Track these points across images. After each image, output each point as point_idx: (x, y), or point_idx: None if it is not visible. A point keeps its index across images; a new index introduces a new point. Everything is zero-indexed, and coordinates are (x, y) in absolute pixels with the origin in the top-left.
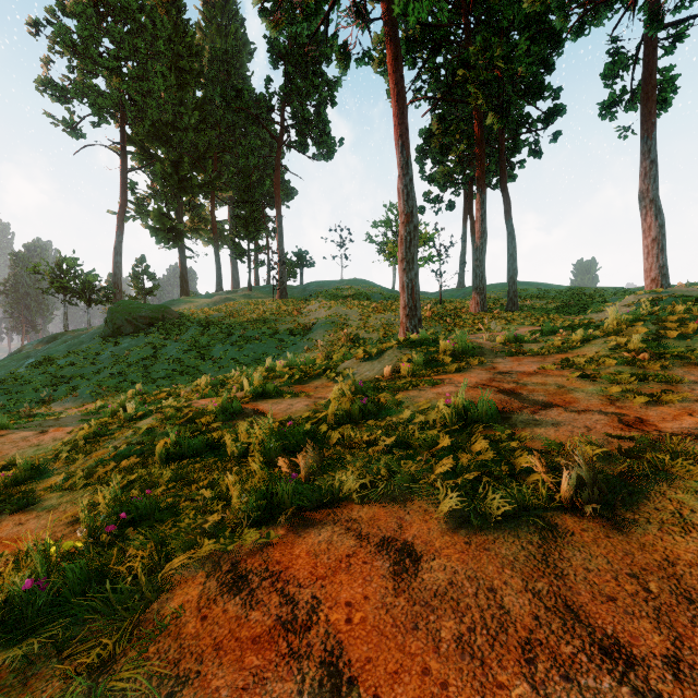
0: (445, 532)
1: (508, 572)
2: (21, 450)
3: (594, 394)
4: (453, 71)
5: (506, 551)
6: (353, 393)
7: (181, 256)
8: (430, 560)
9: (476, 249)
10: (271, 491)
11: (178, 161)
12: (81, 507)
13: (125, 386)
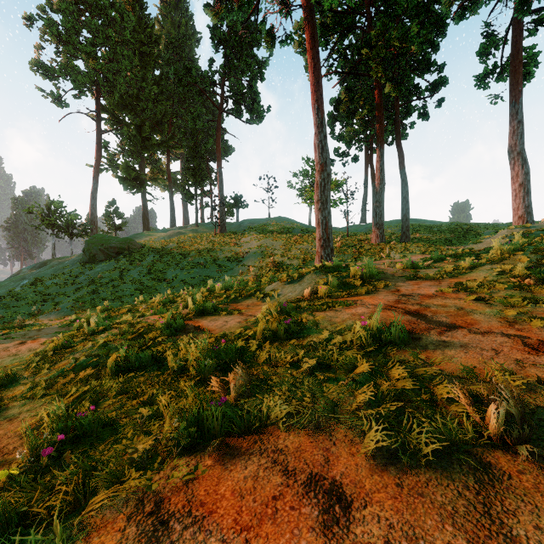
0: (374, 470)
1: (450, 528)
2: (0, 360)
3: (492, 316)
4: (358, 50)
5: (442, 498)
6: (279, 312)
7: (143, 200)
8: (361, 507)
9: (376, 192)
10: (201, 414)
11: (141, 125)
12: (26, 426)
13: (98, 302)
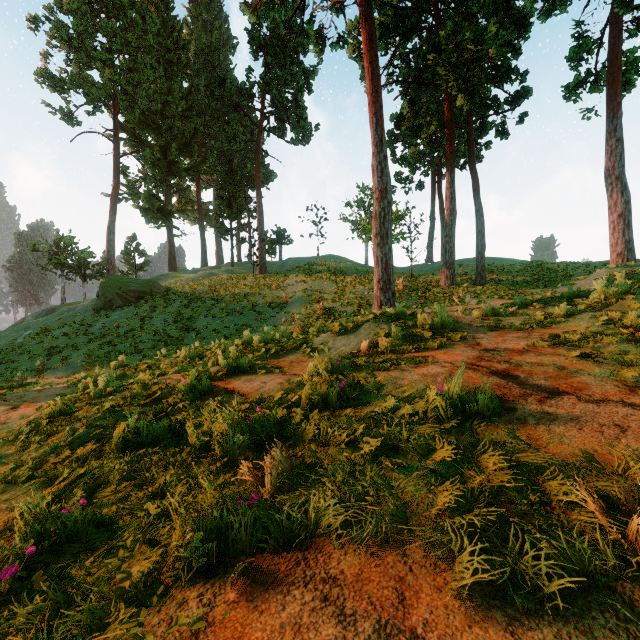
0: (472, 617)
1: None
2: None
3: (605, 378)
4: (424, 55)
5: None
6: (330, 371)
7: (169, 235)
8: None
9: (445, 225)
10: (223, 518)
11: (166, 147)
12: None
13: (114, 356)
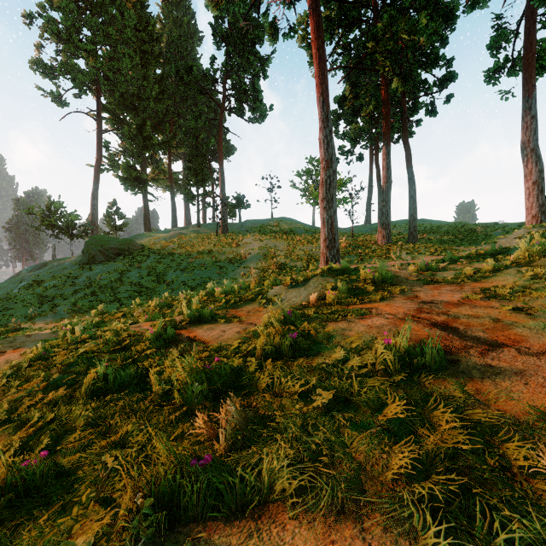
0: None
1: None
2: None
3: (540, 330)
4: (363, 44)
5: None
6: (282, 321)
7: (145, 200)
8: None
9: (382, 191)
10: (175, 480)
11: (142, 125)
12: None
13: (96, 305)
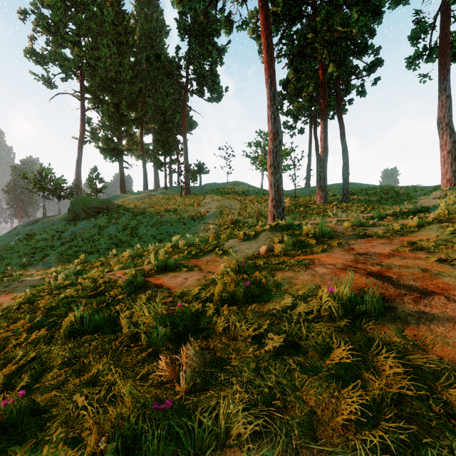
0: None
1: None
2: None
3: None
4: (304, 35)
5: None
6: (236, 270)
7: (121, 167)
8: None
9: (320, 159)
10: (138, 423)
11: (118, 104)
12: None
13: (79, 255)
